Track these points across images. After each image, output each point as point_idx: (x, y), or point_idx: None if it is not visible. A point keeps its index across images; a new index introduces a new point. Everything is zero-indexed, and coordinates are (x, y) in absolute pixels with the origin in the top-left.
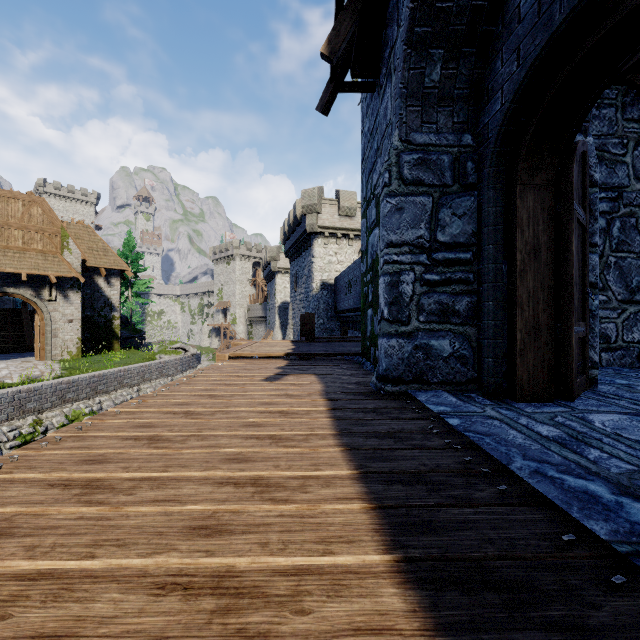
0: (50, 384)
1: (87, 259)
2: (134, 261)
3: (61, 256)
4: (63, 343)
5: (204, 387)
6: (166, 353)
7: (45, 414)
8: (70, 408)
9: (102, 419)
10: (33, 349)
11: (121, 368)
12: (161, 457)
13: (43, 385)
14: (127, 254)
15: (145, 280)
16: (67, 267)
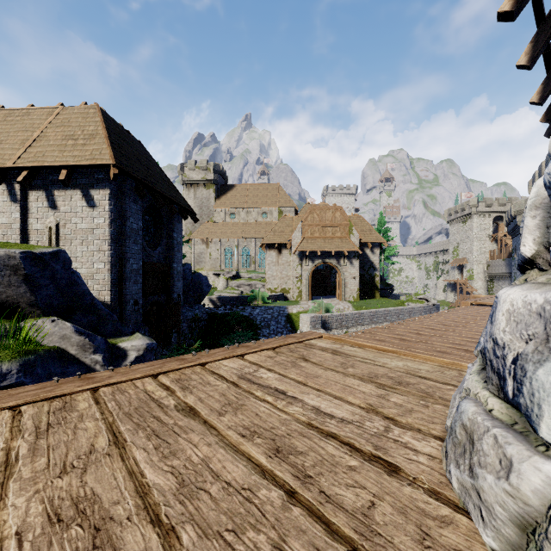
0: (351, 313)
1: (362, 238)
2: (385, 233)
3: (349, 239)
4: (350, 291)
5: (458, 315)
6: (412, 302)
7: (349, 329)
8: (360, 328)
9: (419, 318)
10: (332, 294)
11: (385, 309)
12: (450, 328)
13: (348, 313)
14: (380, 229)
15: (393, 247)
16: (352, 245)
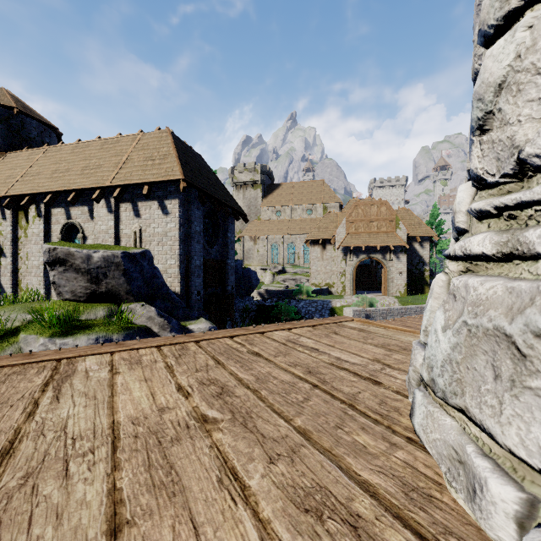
0: (396, 308)
1: (409, 233)
2: (437, 226)
3: (395, 233)
4: (396, 286)
5: None
6: None
7: None
8: None
9: None
10: (377, 289)
11: None
12: None
13: (393, 308)
14: (432, 222)
15: (446, 240)
16: (398, 239)
